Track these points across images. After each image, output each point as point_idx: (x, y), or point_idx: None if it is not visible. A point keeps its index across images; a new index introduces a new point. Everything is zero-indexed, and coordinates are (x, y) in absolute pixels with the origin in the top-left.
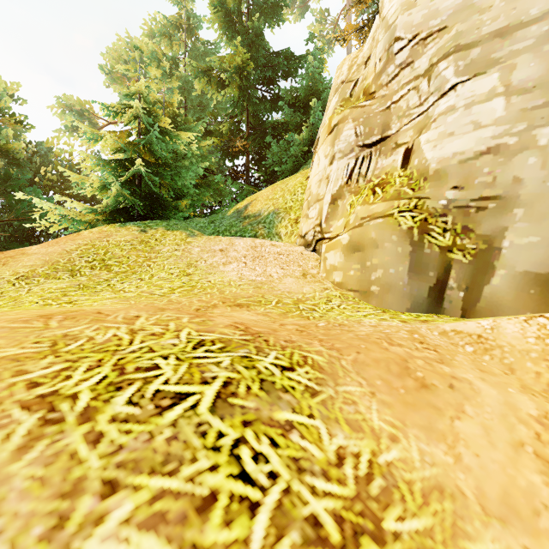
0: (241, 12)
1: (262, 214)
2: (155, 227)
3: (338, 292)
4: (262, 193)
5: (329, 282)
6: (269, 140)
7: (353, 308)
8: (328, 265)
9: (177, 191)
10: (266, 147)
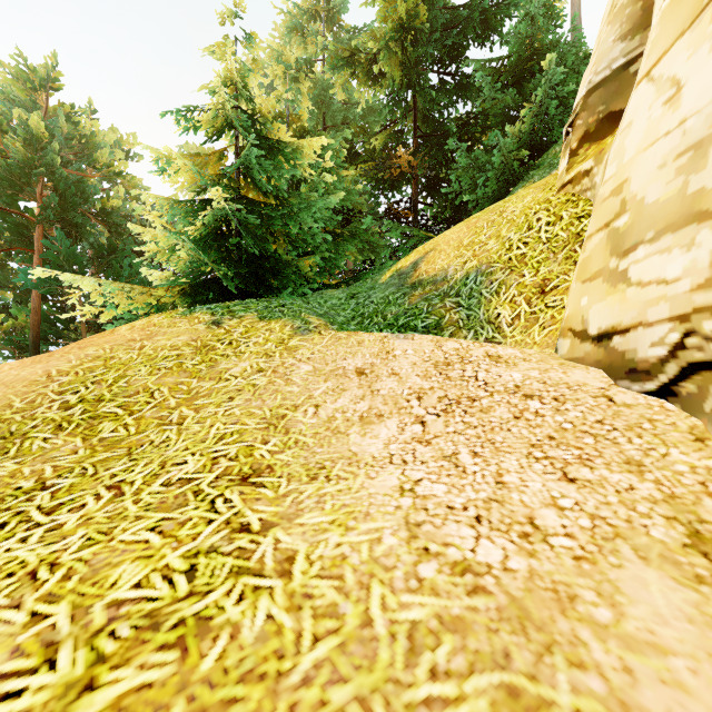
0: None
1: (451, 276)
2: (241, 314)
3: None
4: (447, 236)
5: None
6: (454, 147)
7: None
8: None
9: (300, 247)
10: (446, 164)
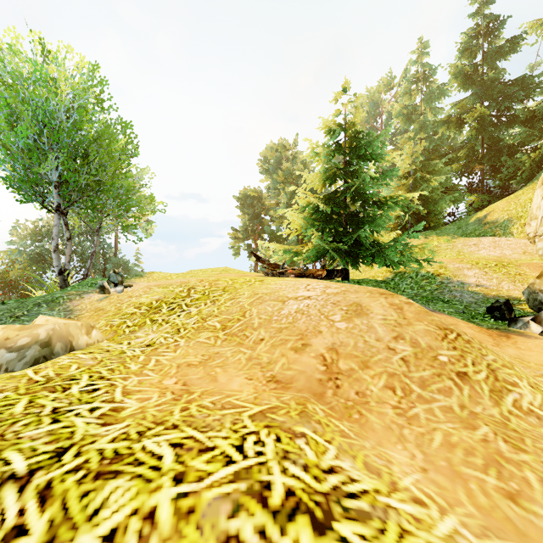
0: (476, 66)
1: (499, 221)
2: (431, 235)
3: (539, 258)
4: (498, 206)
5: (537, 255)
6: (504, 159)
7: (542, 262)
8: (537, 248)
9: (431, 210)
10: (501, 161)
